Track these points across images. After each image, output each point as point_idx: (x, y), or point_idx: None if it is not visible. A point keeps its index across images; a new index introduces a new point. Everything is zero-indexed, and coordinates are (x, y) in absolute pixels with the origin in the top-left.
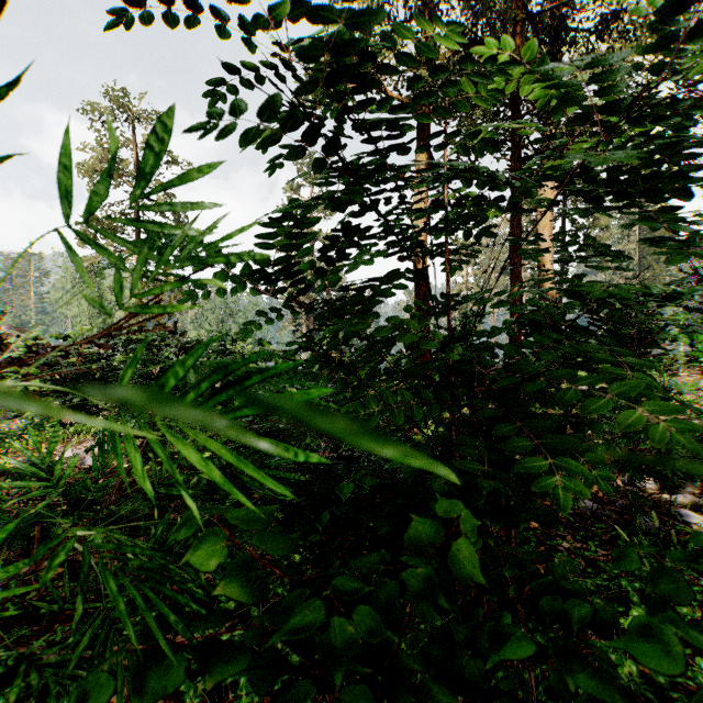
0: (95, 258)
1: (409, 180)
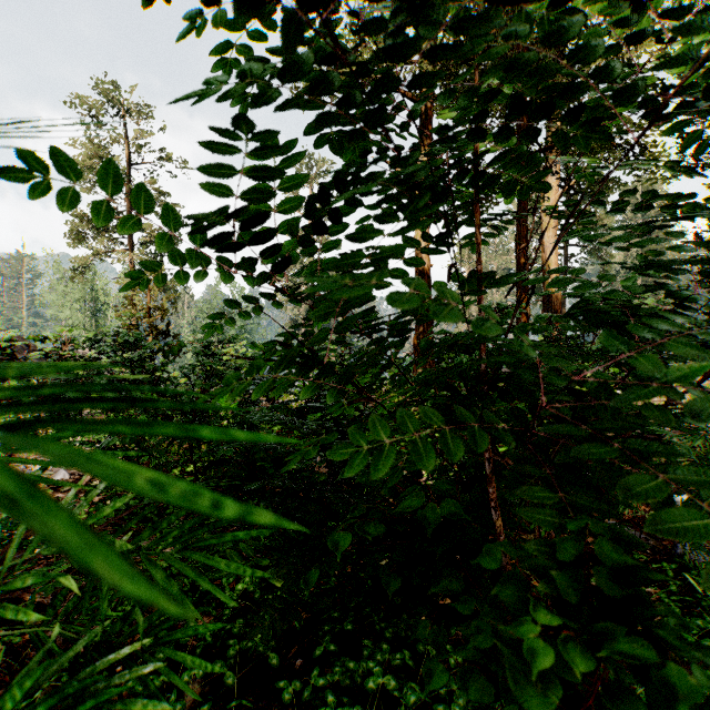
0: (86, 259)
1: (447, 47)
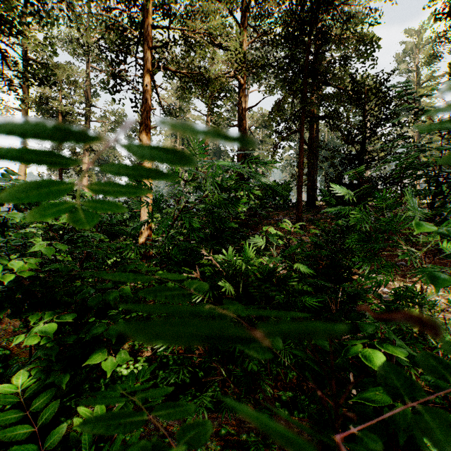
0: None
1: None
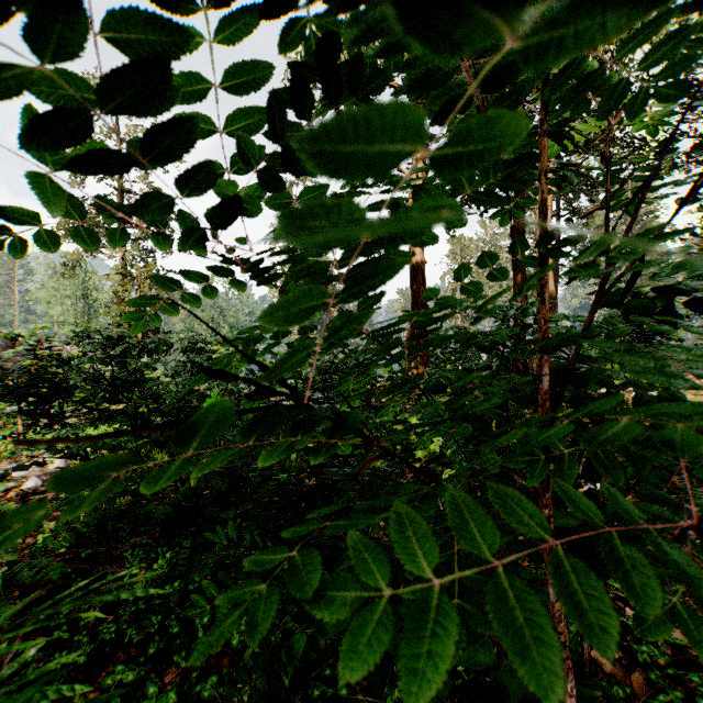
0: (77, 255)
1: None
